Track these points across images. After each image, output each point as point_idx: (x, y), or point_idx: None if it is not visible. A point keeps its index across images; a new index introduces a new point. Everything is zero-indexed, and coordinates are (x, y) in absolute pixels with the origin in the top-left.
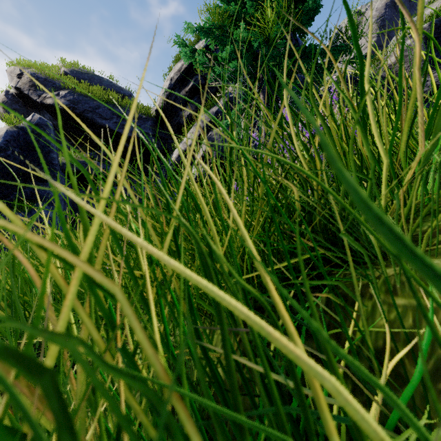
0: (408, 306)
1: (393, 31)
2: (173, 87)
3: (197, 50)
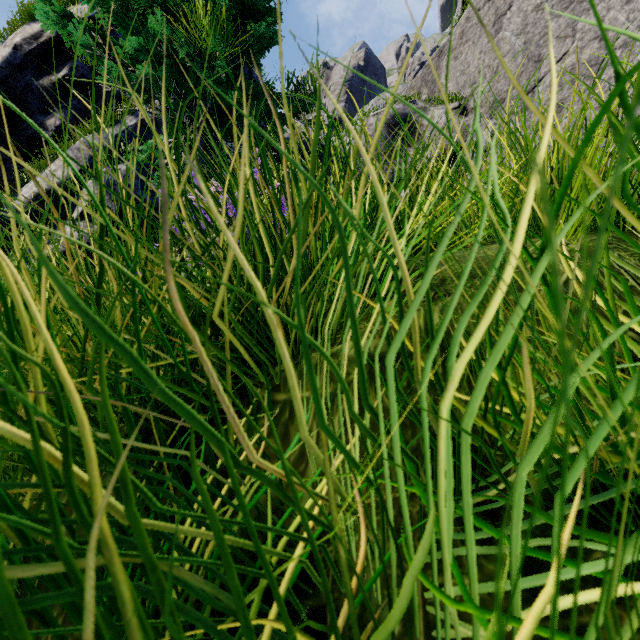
0: (288, 400)
1: (361, 102)
2: (20, 64)
3: (72, 19)
